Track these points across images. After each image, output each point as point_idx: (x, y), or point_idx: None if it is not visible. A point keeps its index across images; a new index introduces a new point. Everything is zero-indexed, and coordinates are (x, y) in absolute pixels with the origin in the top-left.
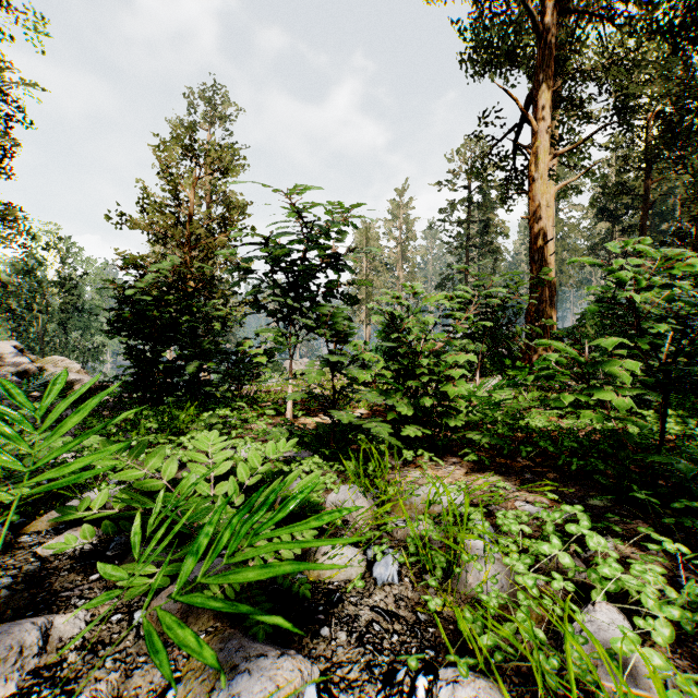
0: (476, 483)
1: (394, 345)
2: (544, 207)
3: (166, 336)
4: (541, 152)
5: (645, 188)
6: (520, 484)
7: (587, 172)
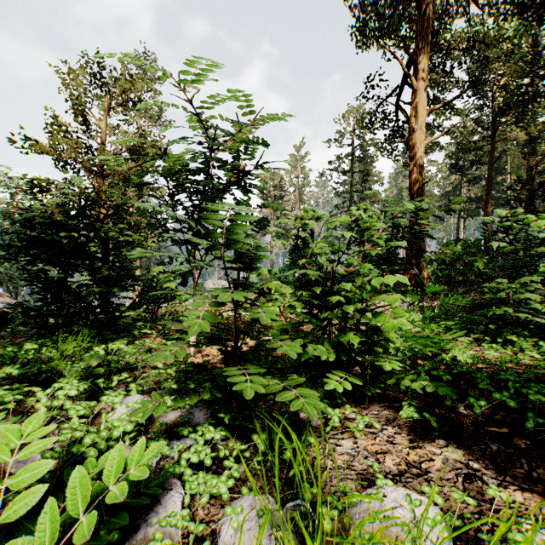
0: (434, 467)
1: (318, 273)
2: (422, 154)
3: (68, 261)
4: (419, 107)
5: (491, 146)
6: (494, 466)
7: (447, 132)
